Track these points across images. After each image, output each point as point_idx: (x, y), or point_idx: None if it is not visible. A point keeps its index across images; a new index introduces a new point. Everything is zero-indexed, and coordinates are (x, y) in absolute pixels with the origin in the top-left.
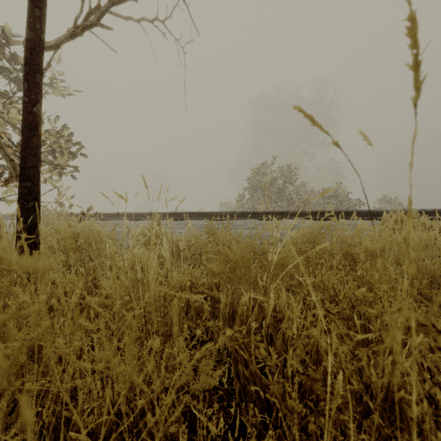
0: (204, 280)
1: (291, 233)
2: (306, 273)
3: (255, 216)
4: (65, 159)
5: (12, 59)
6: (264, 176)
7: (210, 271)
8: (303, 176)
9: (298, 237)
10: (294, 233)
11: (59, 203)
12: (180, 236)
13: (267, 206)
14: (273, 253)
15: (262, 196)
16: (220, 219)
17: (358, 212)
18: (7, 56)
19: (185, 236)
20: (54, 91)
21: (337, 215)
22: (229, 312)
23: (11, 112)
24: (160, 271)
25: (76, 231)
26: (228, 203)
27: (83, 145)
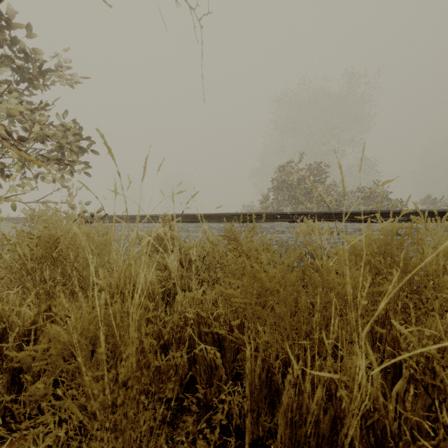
0: (221, 311)
1: (350, 239)
2: (399, 311)
3: (283, 217)
4: (74, 156)
5: (11, 44)
6: (291, 175)
7: (229, 302)
8: (331, 177)
9: (361, 245)
10: (355, 239)
11: (70, 204)
12: (195, 241)
13: (293, 208)
14: (334, 273)
15: (288, 196)
16: (243, 221)
17: (414, 212)
18: (7, 40)
19: (201, 240)
20: (60, 81)
21: (385, 216)
22: (262, 376)
23: (10, 102)
24: (161, 291)
25: (55, 235)
26: (251, 206)
27: (93, 141)
